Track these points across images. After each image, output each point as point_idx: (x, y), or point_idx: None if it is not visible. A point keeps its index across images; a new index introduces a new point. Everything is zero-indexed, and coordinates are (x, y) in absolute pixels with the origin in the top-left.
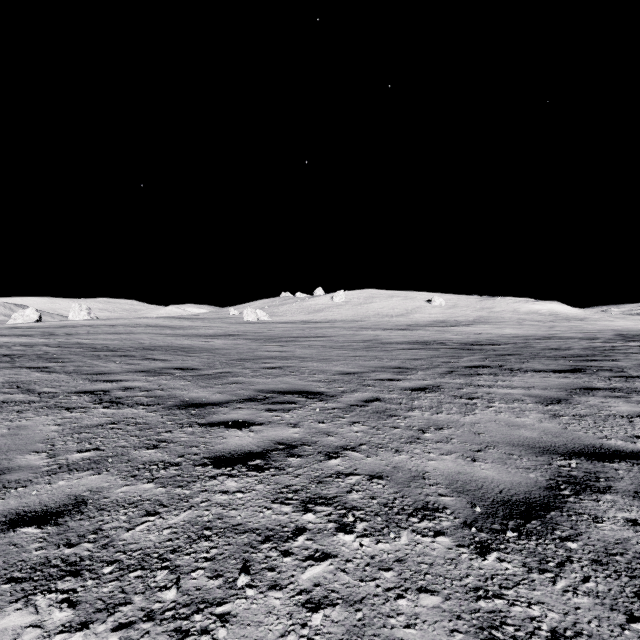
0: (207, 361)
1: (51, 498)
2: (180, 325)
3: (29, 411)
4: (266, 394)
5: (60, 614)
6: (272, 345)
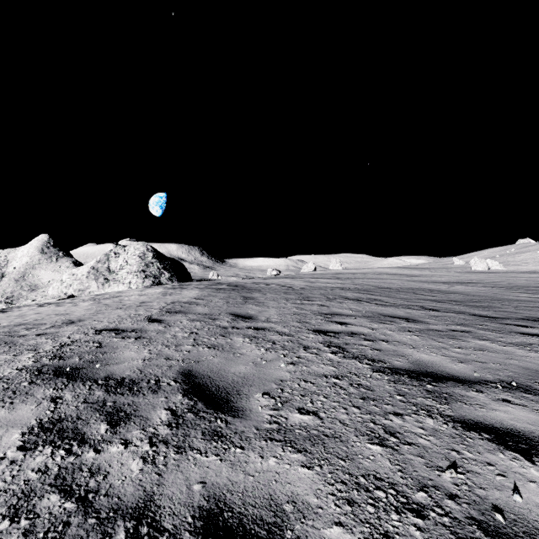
0: (465, 298)
1: (455, 329)
2: (411, 274)
3: (400, 308)
4: (535, 318)
5: (493, 344)
6: (519, 292)
